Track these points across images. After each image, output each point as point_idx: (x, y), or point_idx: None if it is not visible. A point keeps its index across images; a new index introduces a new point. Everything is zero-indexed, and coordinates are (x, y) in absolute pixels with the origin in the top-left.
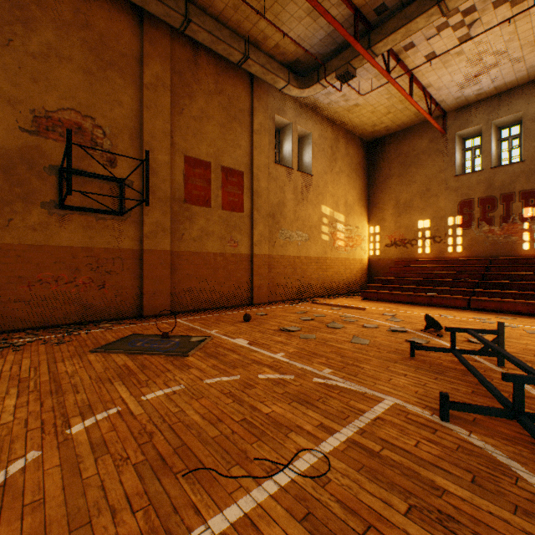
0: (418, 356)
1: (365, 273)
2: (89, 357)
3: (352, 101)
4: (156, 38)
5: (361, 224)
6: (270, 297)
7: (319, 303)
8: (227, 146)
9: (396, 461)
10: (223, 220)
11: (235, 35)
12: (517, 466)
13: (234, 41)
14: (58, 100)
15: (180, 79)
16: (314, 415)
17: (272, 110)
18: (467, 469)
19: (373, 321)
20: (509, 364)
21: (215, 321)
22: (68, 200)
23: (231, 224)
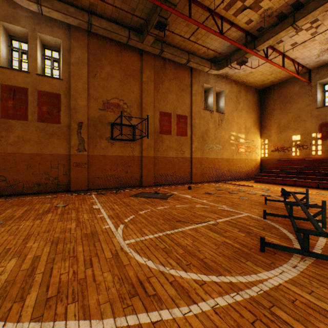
0: (268, 204)
1: (258, 167)
2: (131, 198)
3: (248, 71)
4: (147, 60)
5: (255, 138)
6: (201, 179)
7: (228, 183)
8: (179, 104)
9: (240, 224)
10: (177, 140)
11: (183, 52)
12: (281, 228)
13: (183, 55)
14: (111, 95)
15: (157, 76)
16: (216, 215)
17: (201, 82)
18: (263, 227)
19: (254, 191)
20: (313, 208)
21: (174, 189)
22: (114, 136)
23: (181, 142)
